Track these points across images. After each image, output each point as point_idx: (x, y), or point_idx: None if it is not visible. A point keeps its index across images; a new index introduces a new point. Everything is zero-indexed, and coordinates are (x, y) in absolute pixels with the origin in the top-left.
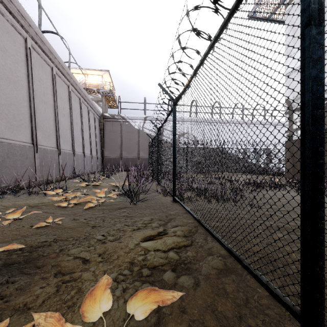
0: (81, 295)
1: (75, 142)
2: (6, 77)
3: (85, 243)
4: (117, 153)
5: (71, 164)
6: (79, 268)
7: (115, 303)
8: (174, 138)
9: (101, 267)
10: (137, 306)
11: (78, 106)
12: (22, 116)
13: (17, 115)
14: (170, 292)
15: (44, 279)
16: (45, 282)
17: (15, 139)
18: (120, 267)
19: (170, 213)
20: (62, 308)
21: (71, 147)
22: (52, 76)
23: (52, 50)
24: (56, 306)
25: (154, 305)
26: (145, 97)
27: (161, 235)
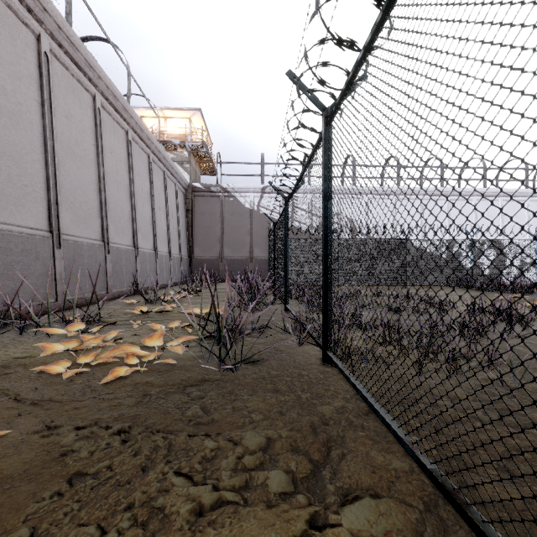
0: None
1: (139, 231)
2: None
3: None
4: (215, 251)
5: (130, 270)
6: None
7: None
8: (328, 205)
9: None
10: None
11: (146, 169)
12: (28, 179)
13: (16, 177)
14: None
15: None
16: None
17: (12, 222)
18: None
19: (324, 414)
20: None
21: (132, 239)
22: (94, 112)
23: (92, 63)
24: None
25: None
26: (262, 154)
27: None
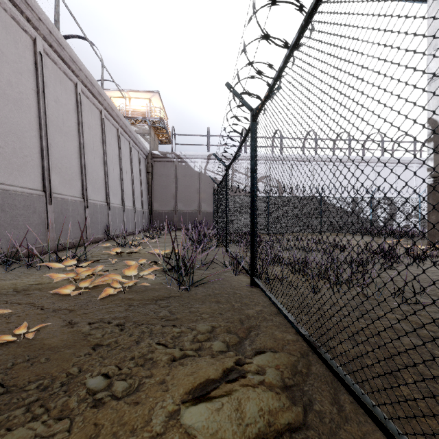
0: None
1: (110, 189)
2: (2, 93)
3: (56, 404)
4: (170, 205)
5: (104, 221)
6: None
7: None
8: (254, 176)
9: None
10: None
11: (116, 140)
12: (27, 151)
13: (19, 149)
14: None
15: None
16: None
17: (16, 184)
18: None
19: (248, 314)
20: None
21: (105, 197)
22: (76, 96)
23: (75, 58)
24: None
25: None
26: (208, 128)
27: (231, 382)
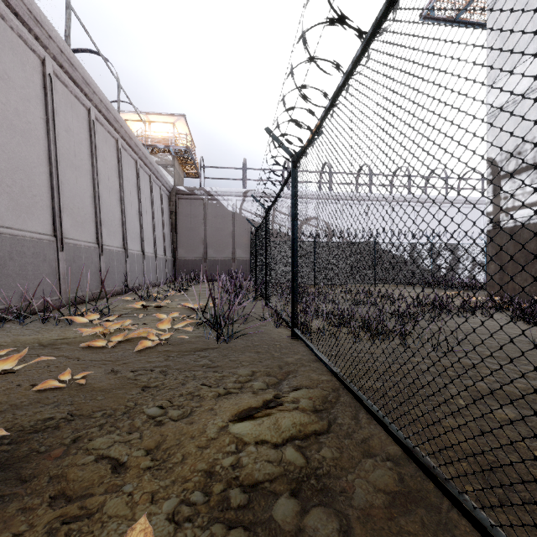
0: None
1: (128, 233)
2: (9, 124)
3: (123, 425)
4: (199, 252)
5: (121, 271)
6: (104, 484)
7: None
8: (295, 224)
9: (147, 485)
10: None
11: (134, 174)
12: (36, 190)
13: (27, 188)
14: None
15: (27, 512)
16: (27, 521)
17: (24, 229)
18: (185, 483)
19: (287, 361)
20: None
21: (122, 242)
22: (89, 124)
23: (88, 80)
24: None
25: None
26: (244, 159)
27: (270, 408)
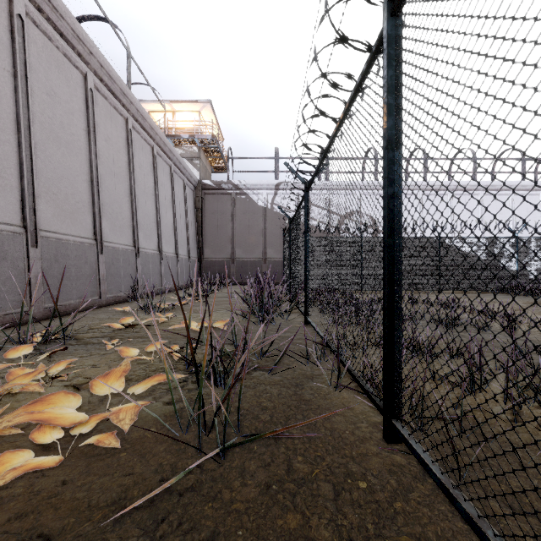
0: None
1: (140, 229)
2: None
3: None
4: (226, 252)
5: (129, 273)
6: None
7: None
8: (395, 157)
9: None
10: None
11: (150, 162)
12: None
13: None
14: None
15: None
16: None
17: None
18: None
19: None
20: None
21: (132, 239)
22: (85, 93)
23: (81, 35)
24: None
25: None
26: (276, 148)
27: None
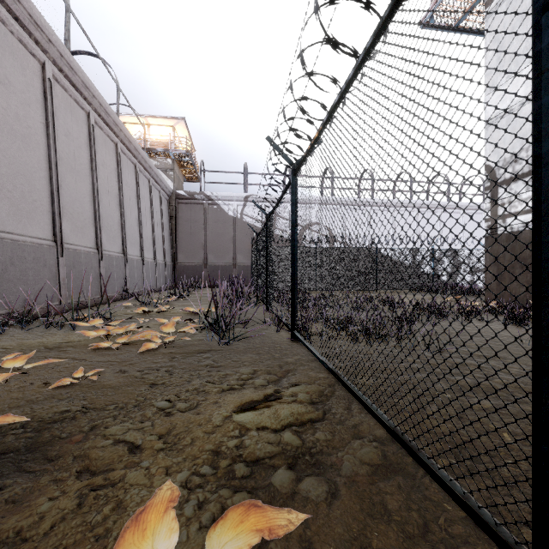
0: (122, 513)
1: (127, 238)
2: (10, 129)
3: (135, 416)
4: (199, 257)
5: (120, 276)
6: (123, 462)
7: (183, 532)
8: (295, 230)
9: (161, 461)
10: (221, 541)
11: (133, 178)
12: (36, 195)
13: (28, 193)
14: (283, 513)
15: (58, 483)
16: (59, 489)
17: (25, 234)
18: (195, 460)
19: (287, 361)
20: (85, 541)
21: (121, 247)
22: (88, 128)
23: (88, 84)
24: (75, 536)
25: (253, 541)
26: (246, 163)
27: (271, 401)
